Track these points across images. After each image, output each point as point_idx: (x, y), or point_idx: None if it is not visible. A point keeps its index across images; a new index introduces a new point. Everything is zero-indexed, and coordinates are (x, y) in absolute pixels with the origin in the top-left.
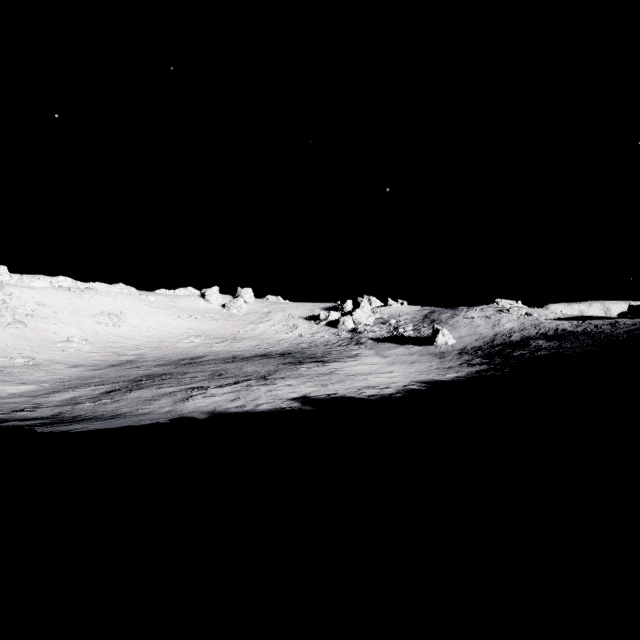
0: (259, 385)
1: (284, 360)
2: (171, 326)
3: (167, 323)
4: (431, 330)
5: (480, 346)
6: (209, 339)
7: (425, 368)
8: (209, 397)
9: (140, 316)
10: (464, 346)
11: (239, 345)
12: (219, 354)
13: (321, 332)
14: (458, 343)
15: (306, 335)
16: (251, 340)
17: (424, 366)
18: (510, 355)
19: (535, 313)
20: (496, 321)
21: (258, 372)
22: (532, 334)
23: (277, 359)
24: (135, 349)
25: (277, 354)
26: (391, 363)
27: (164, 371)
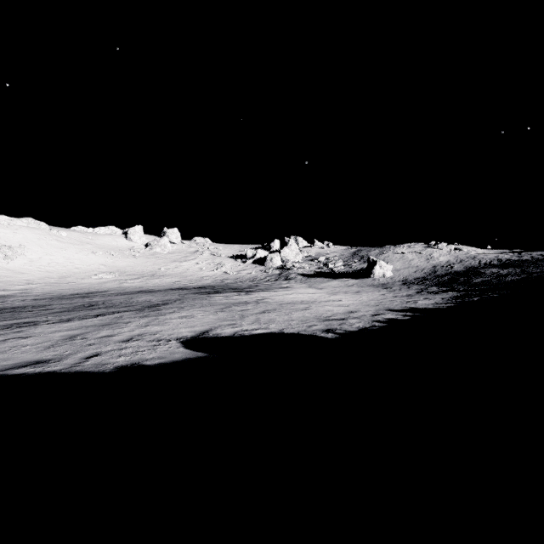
0: (134, 317)
1: (198, 290)
2: (81, 262)
3: (76, 258)
4: (363, 265)
5: (423, 277)
6: (123, 275)
7: (379, 296)
8: (13, 339)
9: (43, 250)
10: (405, 277)
11: (156, 281)
12: (127, 289)
13: (248, 269)
14: (396, 275)
15: (232, 272)
16: (171, 277)
17: (375, 294)
18: (471, 282)
19: (464, 248)
20: (428, 255)
21: (150, 301)
22: (475, 264)
23: (190, 290)
24: (23, 284)
25: (194, 287)
26: (332, 293)
27: (23, 304)
